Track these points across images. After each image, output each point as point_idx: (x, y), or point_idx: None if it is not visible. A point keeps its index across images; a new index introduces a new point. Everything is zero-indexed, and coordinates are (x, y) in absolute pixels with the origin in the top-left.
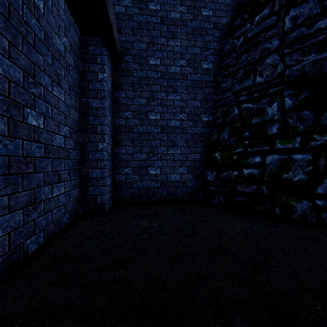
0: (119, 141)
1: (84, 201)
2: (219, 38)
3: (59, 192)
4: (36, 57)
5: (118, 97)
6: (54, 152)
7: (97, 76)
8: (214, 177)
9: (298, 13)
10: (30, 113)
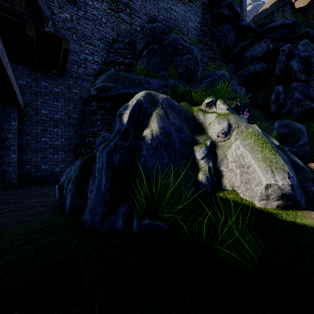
0: (23, 152)
1: (3, 182)
2: (83, 103)
3: None
4: None
5: (22, 128)
6: None
7: (11, 123)
8: None
9: None
10: None
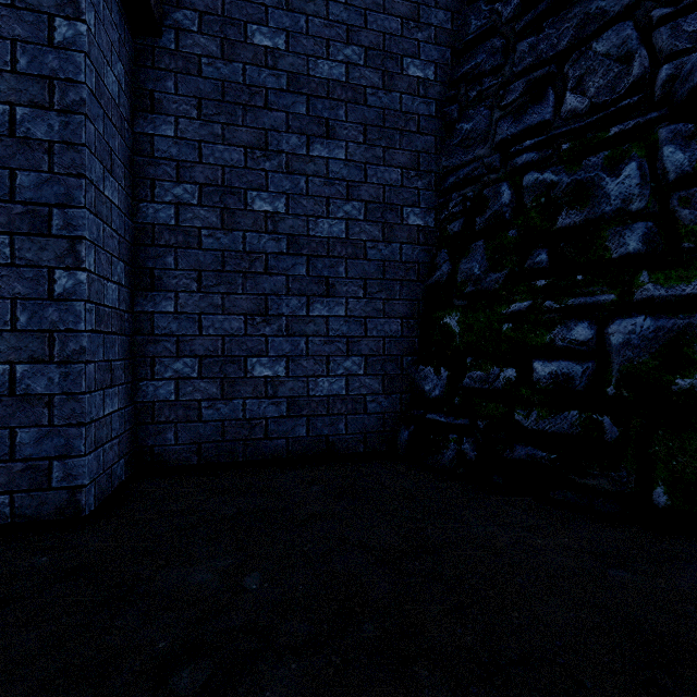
0: (156, 276)
1: None
2: None
3: None
4: None
5: (152, 135)
6: None
7: (51, 30)
8: (443, 385)
9: None
10: None
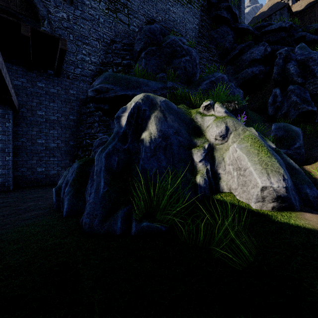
0: (18, 154)
1: None
2: (80, 105)
3: None
4: None
5: (17, 130)
6: None
7: (6, 124)
8: None
9: None
10: None
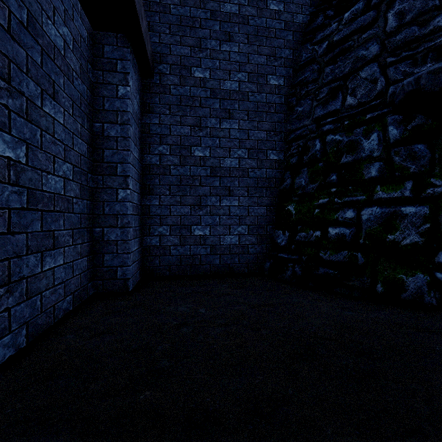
0: (151, 188)
1: (97, 276)
2: (294, 42)
3: (55, 263)
4: (13, 49)
5: (149, 124)
6: (46, 201)
7: (117, 91)
8: (286, 240)
9: (407, 5)
10: (1, 137)
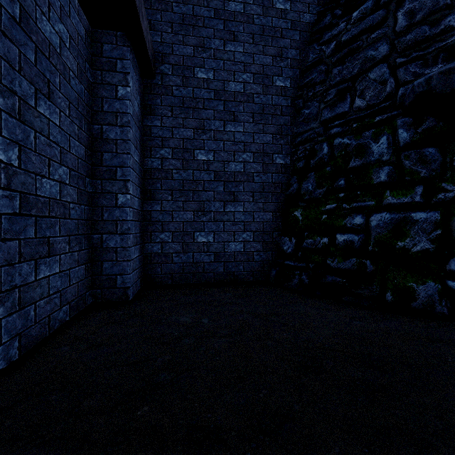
0: (152, 193)
1: (95, 284)
2: (300, 43)
3: (50, 271)
4: (4, 45)
5: (150, 126)
6: (40, 206)
7: (116, 92)
8: (293, 246)
9: (417, 4)
10: None
